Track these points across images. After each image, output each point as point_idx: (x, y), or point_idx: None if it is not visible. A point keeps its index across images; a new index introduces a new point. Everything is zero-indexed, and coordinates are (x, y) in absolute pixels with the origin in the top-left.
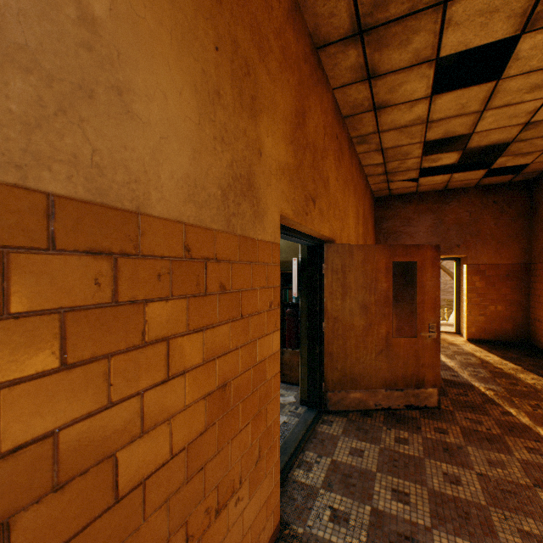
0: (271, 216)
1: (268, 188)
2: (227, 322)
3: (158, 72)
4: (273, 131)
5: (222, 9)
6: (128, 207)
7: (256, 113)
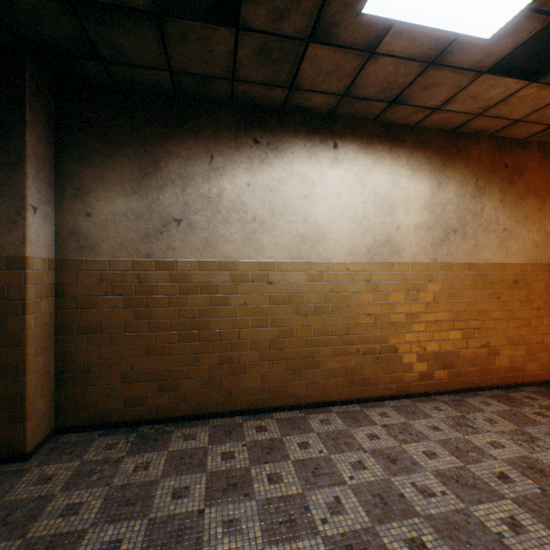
0: None
1: None
2: None
3: None
4: None
5: None
6: None
7: None
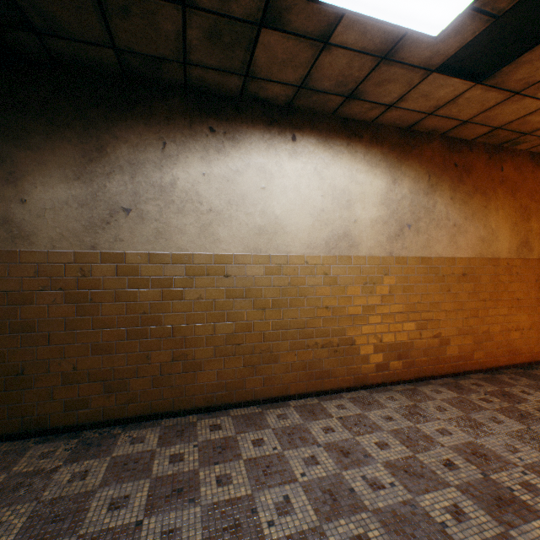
0: (536, 250)
1: (534, 241)
2: (517, 282)
3: (501, 230)
4: (537, 220)
5: (516, 201)
6: (497, 257)
7: (528, 219)
